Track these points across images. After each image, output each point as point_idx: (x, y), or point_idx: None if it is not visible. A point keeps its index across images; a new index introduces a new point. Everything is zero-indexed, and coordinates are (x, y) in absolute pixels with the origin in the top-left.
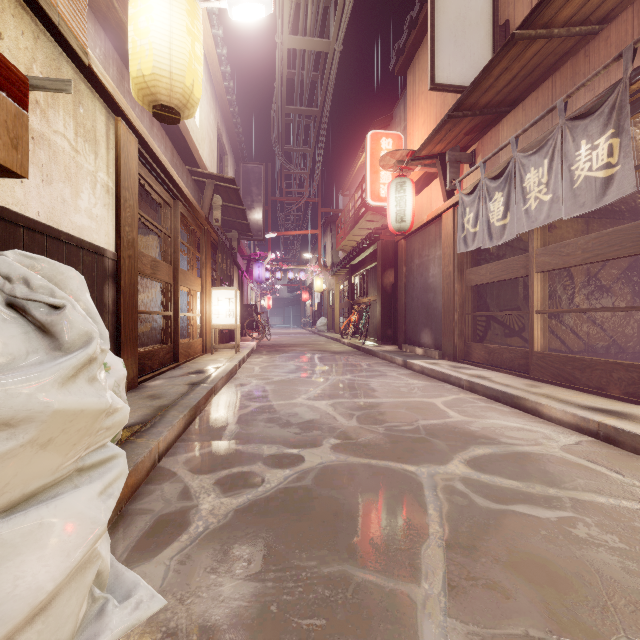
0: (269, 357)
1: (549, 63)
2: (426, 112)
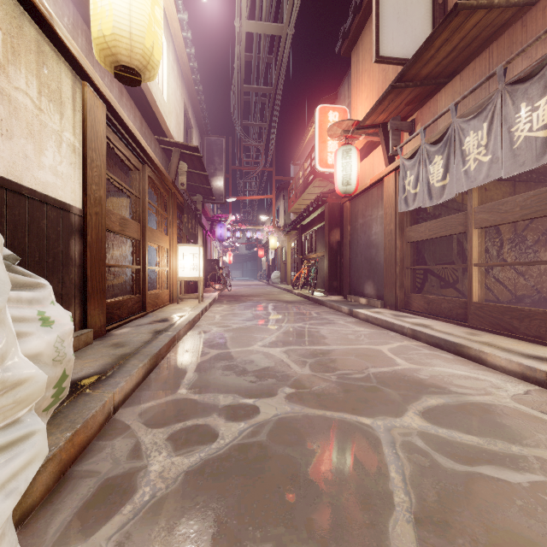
0: (229, 306)
1: (486, 35)
2: (369, 88)
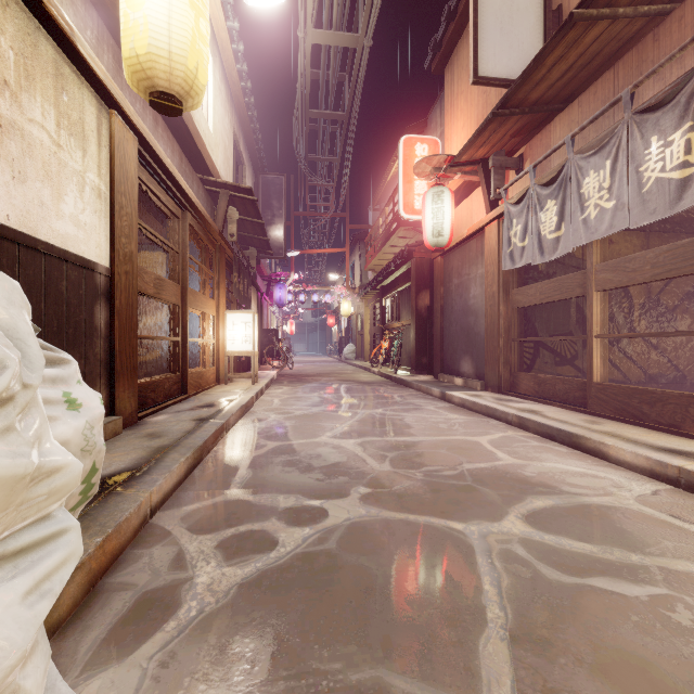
0: (290, 388)
1: (610, 51)
2: (466, 114)
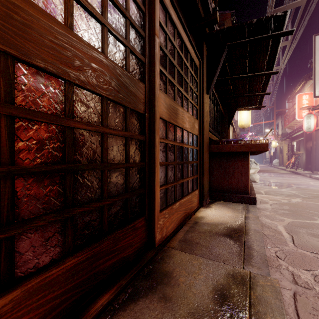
0: None
1: None
2: None
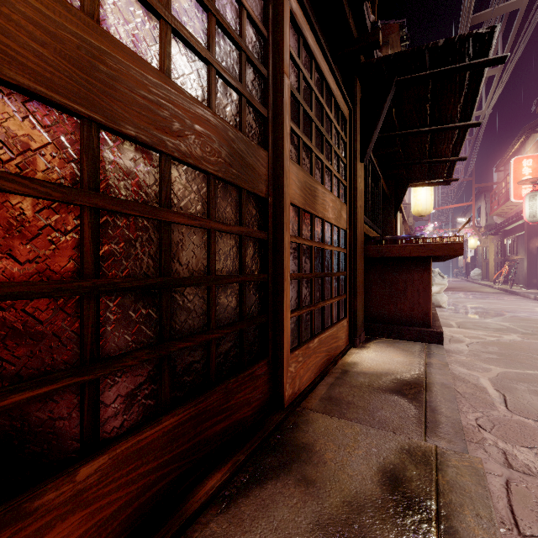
0: None
1: None
2: None
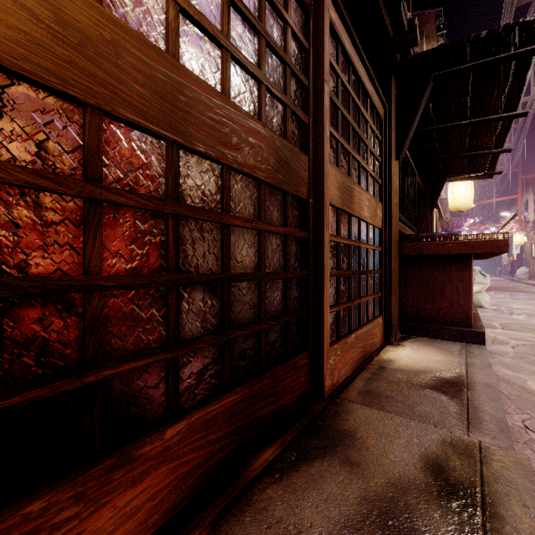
0: None
1: None
2: None
